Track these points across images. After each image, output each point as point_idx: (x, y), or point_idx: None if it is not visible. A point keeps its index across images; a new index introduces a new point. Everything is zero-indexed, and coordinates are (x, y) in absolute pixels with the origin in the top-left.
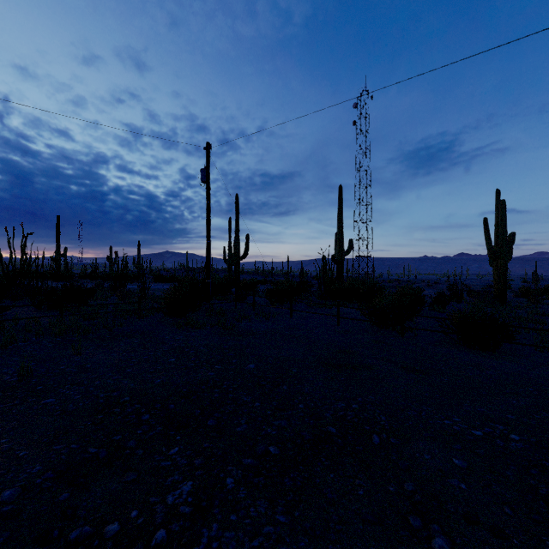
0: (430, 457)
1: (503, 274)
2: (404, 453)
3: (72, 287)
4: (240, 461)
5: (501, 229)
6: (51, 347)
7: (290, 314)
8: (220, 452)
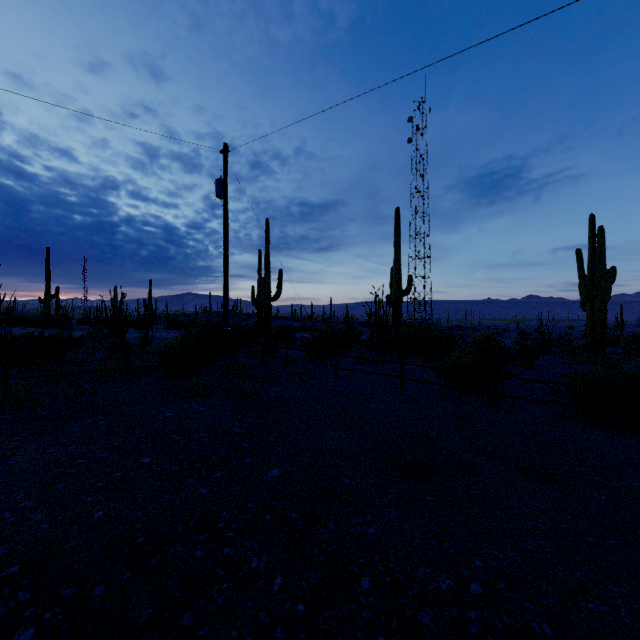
0: None
1: (602, 319)
2: None
3: (41, 337)
4: None
5: (599, 263)
6: None
7: (335, 373)
8: None
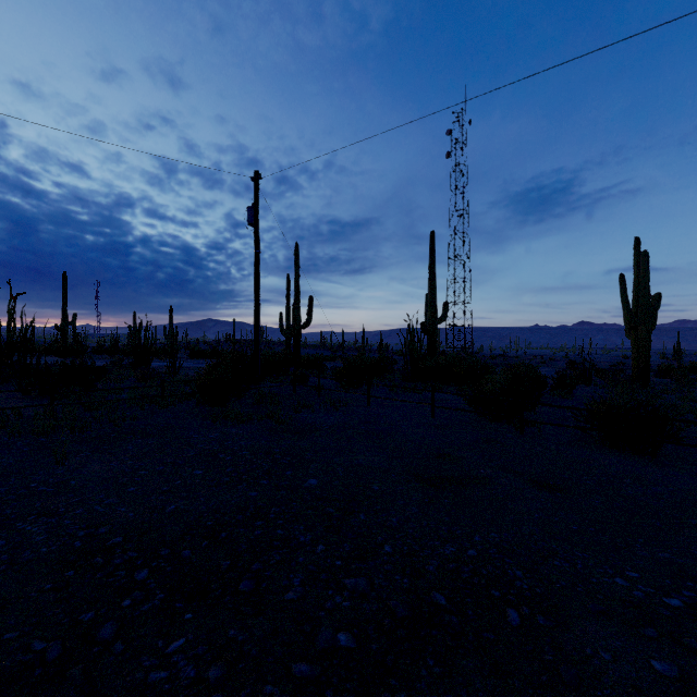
0: (611, 657)
1: (646, 347)
2: (565, 647)
3: (73, 366)
4: (288, 667)
5: (642, 289)
6: (25, 453)
7: (367, 401)
8: (254, 649)
